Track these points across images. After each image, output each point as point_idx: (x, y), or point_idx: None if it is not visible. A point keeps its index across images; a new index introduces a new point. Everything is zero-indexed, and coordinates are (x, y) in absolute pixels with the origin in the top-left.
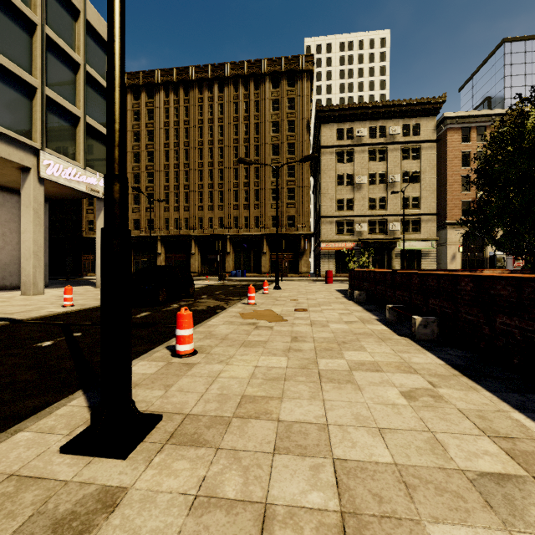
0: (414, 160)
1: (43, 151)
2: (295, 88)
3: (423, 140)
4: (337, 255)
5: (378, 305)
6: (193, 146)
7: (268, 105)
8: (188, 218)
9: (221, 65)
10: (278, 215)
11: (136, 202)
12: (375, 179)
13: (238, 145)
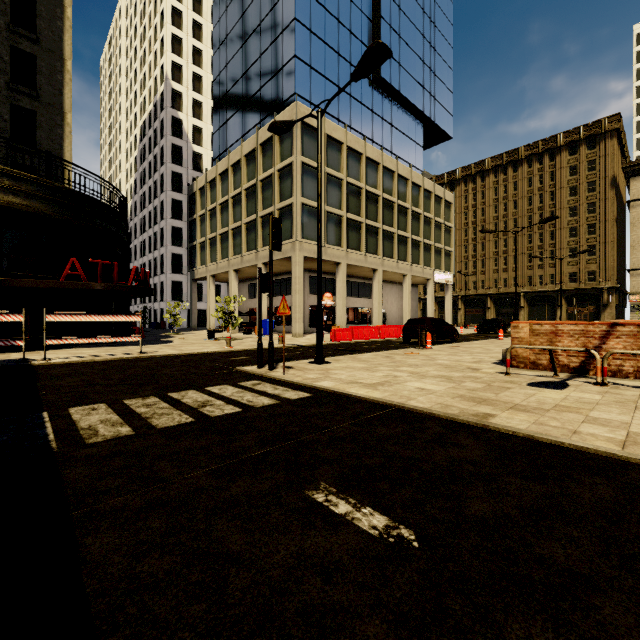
0: None
1: (434, 271)
2: (596, 149)
3: None
4: None
5: None
6: (488, 222)
7: (564, 173)
8: (484, 280)
9: (515, 150)
10: (576, 271)
11: None
12: None
13: (532, 214)
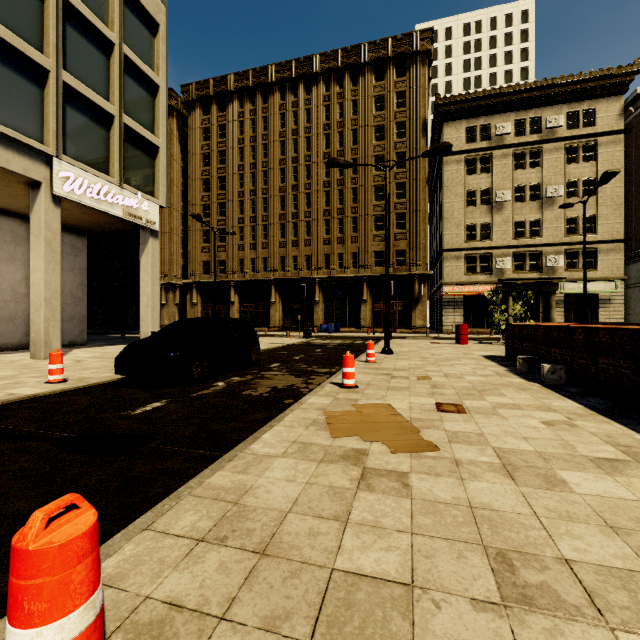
0: (586, 162)
1: (58, 159)
2: (406, 77)
3: (601, 132)
4: (466, 303)
5: (605, 397)
6: (273, 166)
7: (370, 105)
8: (267, 258)
9: (308, 59)
10: (383, 250)
11: (206, 240)
12: (524, 194)
13: None
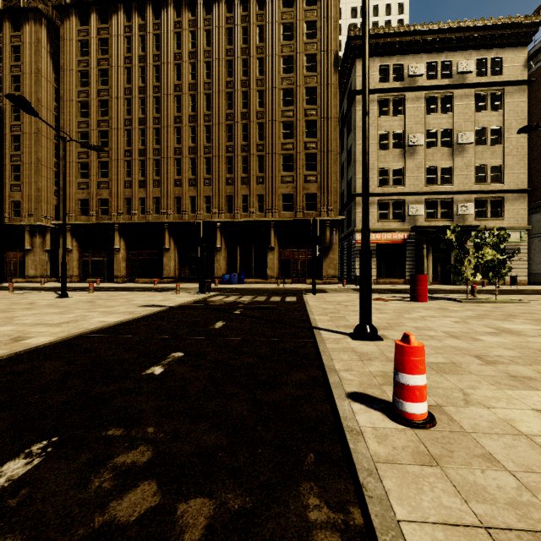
0: (493, 111)
1: None
2: (317, 6)
3: (508, 81)
4: (379, 251)
5: None
6: (167, 92)
7: (277, 32)
8: (159, 198)
9: None
10: (292, 192)
11: (84, 175)
12: (436, 139)
13: (233, 91)
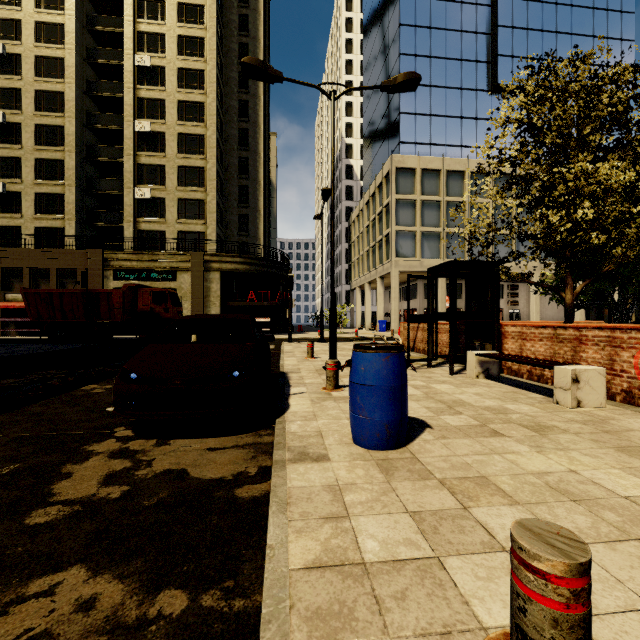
0: None
1: None
2: None
3: None
4: None
5: None
6: None
7: None
8: None
9: None
10: None
11: None
12: None
13: None
